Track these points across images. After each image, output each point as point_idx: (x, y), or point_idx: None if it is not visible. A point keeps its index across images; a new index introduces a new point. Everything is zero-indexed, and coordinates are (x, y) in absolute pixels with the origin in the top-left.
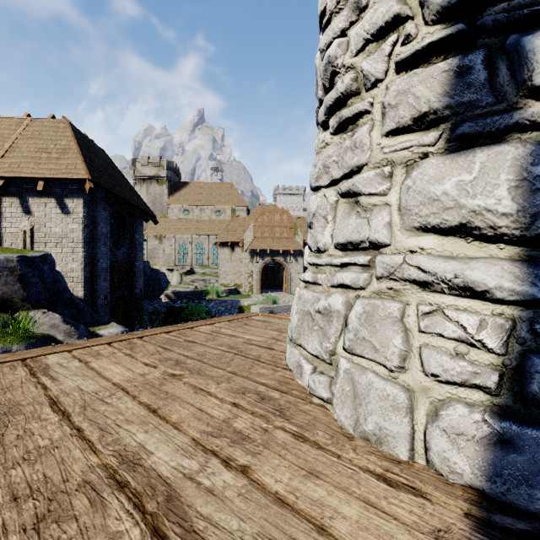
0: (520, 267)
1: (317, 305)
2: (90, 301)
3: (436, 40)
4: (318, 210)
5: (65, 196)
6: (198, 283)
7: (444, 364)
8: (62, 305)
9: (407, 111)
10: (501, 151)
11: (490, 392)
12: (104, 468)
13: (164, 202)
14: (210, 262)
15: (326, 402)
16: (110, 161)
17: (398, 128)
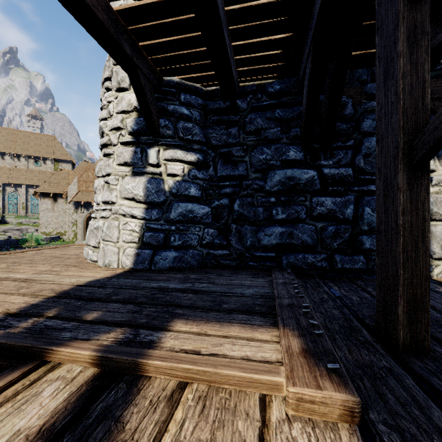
0: (144, 210)
1: (95, 226)
2: None
3: (129, 141)
4: (97, 186)
5: None
6: (12, 232)
7: (126, 237)
8: None
9: (122, 159)
10: (142, 179)
11: (136, 243)
12: None
13: None
14: (27, 212)
15: (96, 262)
16: None
17: (120, 164)
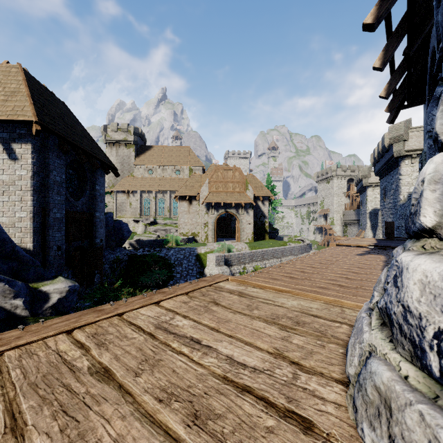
0: None
1: None
2: (41, 253)
3: None
4: None
5: (12, 140)
6: (160, 232)
7: None
8: (1, 259)
9: None
10: None
11: None
12: None
13: (131, 163)
14: (171, 215)
15: None
16: (71, 114)
17: None
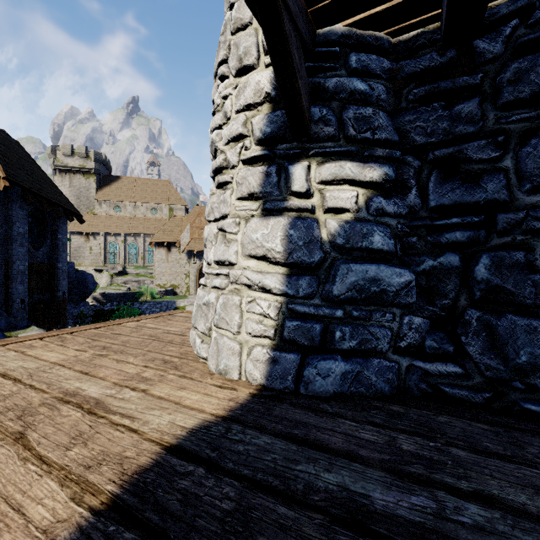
0: (283, 278)
1: (204, 299)
2: (4, 305)
3: (256, 155)
4: (208, 237)
5: None
6: (131, 284)
7: (253, 327)
8: None
9: (246, 189)
10: (279, 220)
11: (271, 339)
12: (54, 398)
13: (92, 197)
14: (145, 262)
15: (206, 360)
16: (27, 155)
17: (243, 197)
